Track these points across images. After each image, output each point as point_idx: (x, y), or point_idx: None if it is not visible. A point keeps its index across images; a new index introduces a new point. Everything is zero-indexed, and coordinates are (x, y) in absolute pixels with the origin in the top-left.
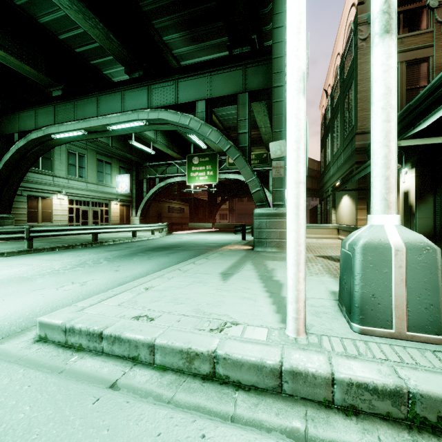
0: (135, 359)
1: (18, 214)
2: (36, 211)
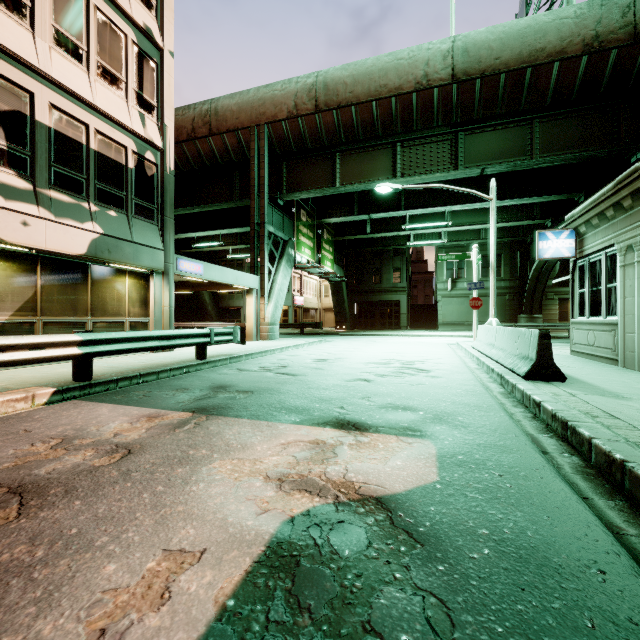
0: (458, 347)
1: (550, 314)
2: (567, 311)
